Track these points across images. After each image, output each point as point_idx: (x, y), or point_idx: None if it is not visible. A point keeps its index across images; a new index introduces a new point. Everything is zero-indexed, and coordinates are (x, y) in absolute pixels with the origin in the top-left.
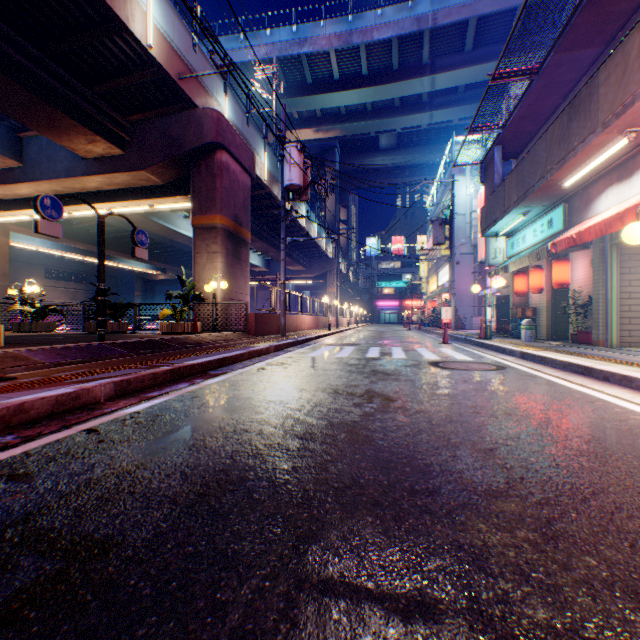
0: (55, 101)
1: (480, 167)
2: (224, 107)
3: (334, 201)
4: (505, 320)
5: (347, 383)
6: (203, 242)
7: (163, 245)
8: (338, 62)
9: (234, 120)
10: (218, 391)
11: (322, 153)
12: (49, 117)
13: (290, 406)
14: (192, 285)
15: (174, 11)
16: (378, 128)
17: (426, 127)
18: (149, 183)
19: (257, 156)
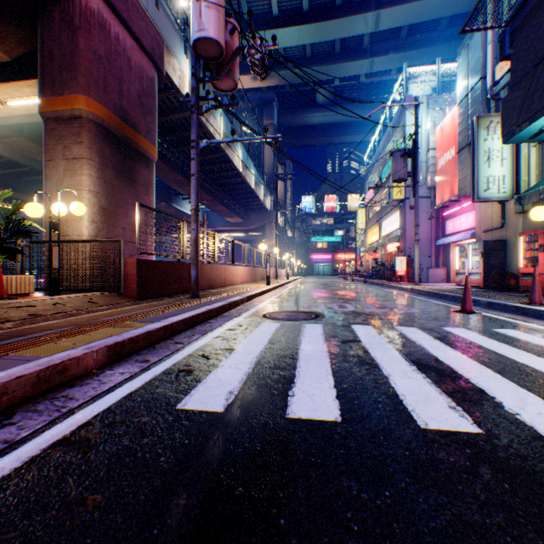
0: None
1: (503, 33)
2: None
3: (272, 154)
4: (505, 272)
5: None
6: (58, 142)
7: None
8: None
9: None
10: None
11: (260, 106)
12: None
13: None
14: (14, 207)
15: None
16: (317, 76)
17: (364, 79)
18: None
19: (174, 58)
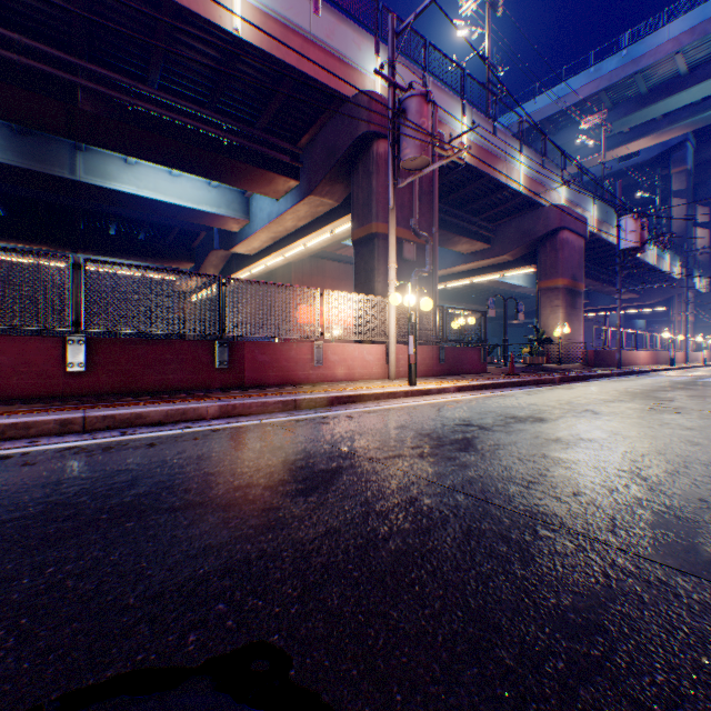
0: (462, 233)
1: None
2: (560, 192)
3: (682, 208)
4: None
5: (669, 386)
6: (546, 299)
7: (480, 290)
8: (686, 60)
9: (567, 197)
10: (598, 384)
11: (663, 153)
12: (456, 241)
13: (636, 387)
14: (541, 331)
15: (531, 155)
16: None
17: None
18: (502, 261)
19: (585, 213)
